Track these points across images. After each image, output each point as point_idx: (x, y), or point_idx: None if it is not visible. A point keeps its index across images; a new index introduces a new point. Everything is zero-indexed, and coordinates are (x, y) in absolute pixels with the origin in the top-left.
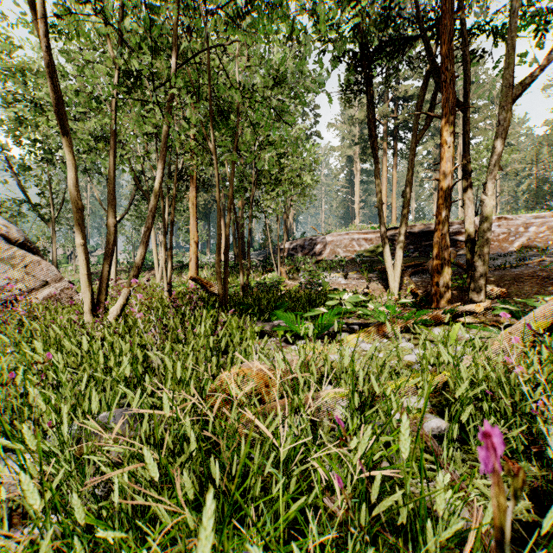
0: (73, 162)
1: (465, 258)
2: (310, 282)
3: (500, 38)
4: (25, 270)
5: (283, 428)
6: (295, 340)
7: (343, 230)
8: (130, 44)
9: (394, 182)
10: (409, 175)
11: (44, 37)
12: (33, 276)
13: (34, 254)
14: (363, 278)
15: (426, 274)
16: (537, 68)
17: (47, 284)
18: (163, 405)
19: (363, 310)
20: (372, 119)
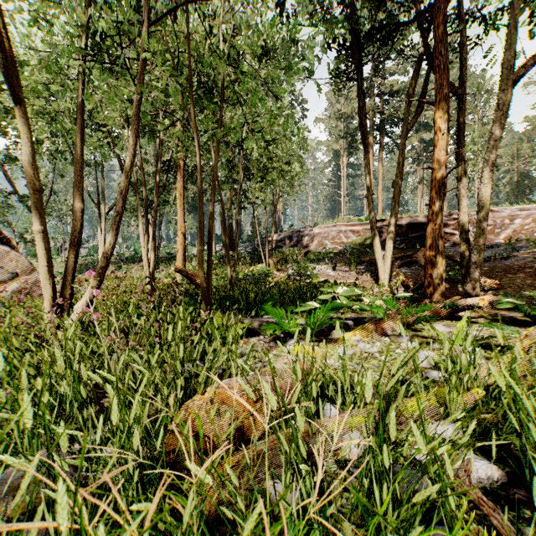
0: (28, 135)
1: (453, 250)
2: (299, 273)
3: (491, 27)
4: None
5: (275, 490)
6: (286, 339)
7: (330, 222)
8: None
9: (380, 176)
10: (399, 165)
11: None
12: (1, 267)
13: (3, 244)
14: (351, 270)
15: (415, 265)
16: None
17: (18, 276)
18: (56, 506)
19: (361, 306)
20: (363, 108)
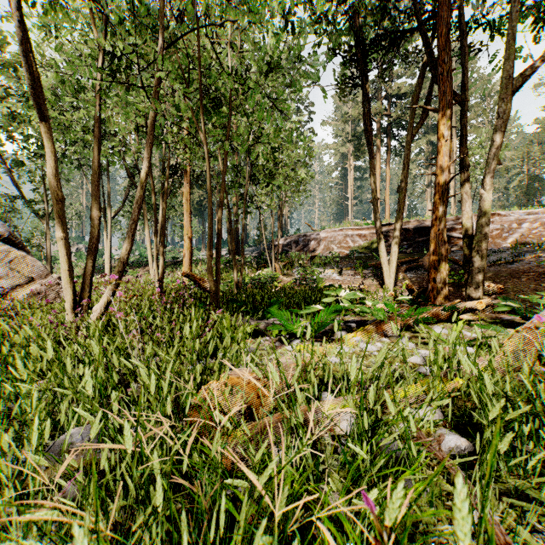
0: (52, 149)
1: (459, 254)
2: (305, 278)
3: (496, 33)
4: (9, 266)
5: (278, 451)
6: (291, 340)
7: (337, 226)
8: (113, 21)
9: (387, 179)
10: (404, 170)
11: (17, 11)
12: (18, 271)
13: (19, 249)
14: (357, 274)
15: (421, 270)
16: (537, 60)
17: (33, 280)
18: (124, 438)
19: (361, 308)
20: (368, 113)
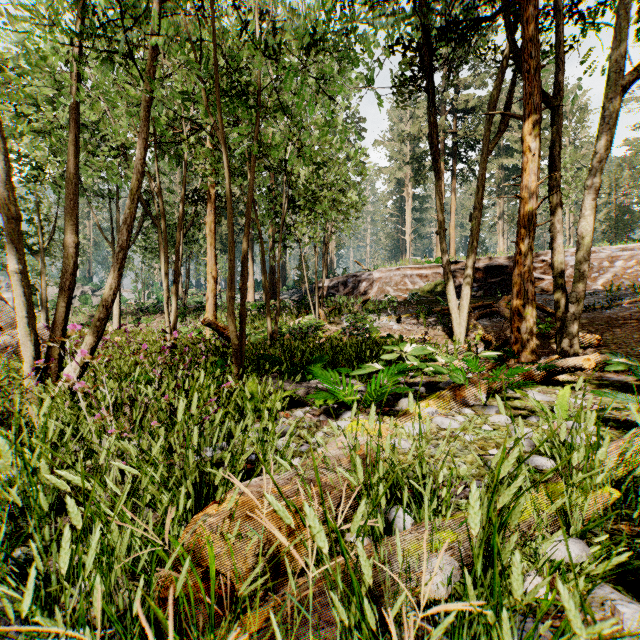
0: (1, 145)
1: (542, 298)
2: (355, 326)
3: (589, 27)
4: None
5: None
6: (340, 412)
7: (393, 265)
8: None
9: (452, 209)
10: (478, 195)
11: None
12: None
13: None
14: (419, 322)
15: (497, 317)
16: None
17: (2, 331)
18: None
19: (436, 368)
20: (434, 123)
